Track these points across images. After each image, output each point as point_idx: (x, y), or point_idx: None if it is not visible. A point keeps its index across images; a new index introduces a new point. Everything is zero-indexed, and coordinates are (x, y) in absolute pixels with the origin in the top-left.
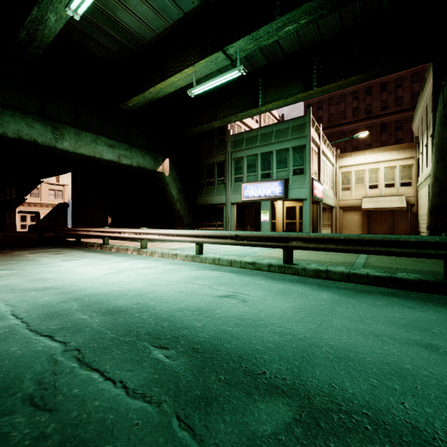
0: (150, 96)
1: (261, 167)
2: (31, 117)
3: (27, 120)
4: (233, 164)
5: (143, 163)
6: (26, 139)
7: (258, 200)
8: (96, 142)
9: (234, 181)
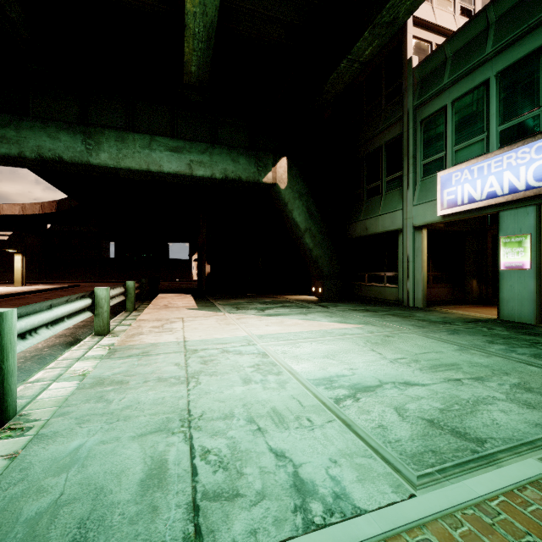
0: (200, 26)
1: (501, 111)
2: (54, 126)
3: (50, 130)
4: (420, 134)
5: (234, 170)
6: (49, 157)
7: (490, 210)
8: (151, 146)
9: (422, 173)
